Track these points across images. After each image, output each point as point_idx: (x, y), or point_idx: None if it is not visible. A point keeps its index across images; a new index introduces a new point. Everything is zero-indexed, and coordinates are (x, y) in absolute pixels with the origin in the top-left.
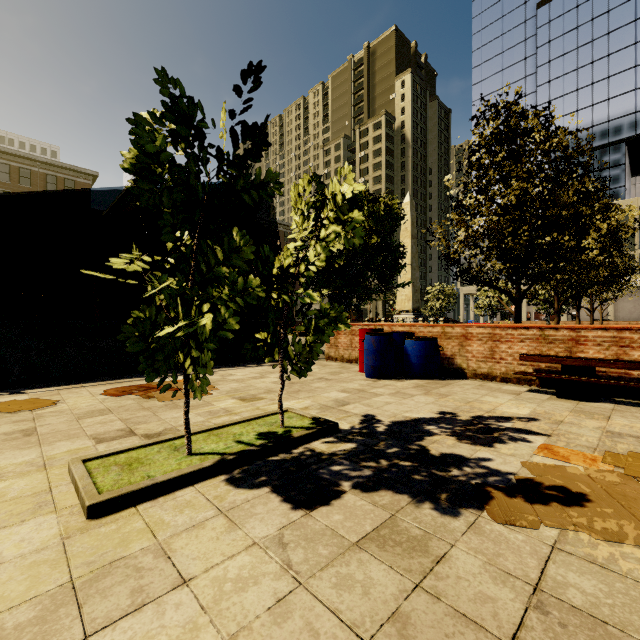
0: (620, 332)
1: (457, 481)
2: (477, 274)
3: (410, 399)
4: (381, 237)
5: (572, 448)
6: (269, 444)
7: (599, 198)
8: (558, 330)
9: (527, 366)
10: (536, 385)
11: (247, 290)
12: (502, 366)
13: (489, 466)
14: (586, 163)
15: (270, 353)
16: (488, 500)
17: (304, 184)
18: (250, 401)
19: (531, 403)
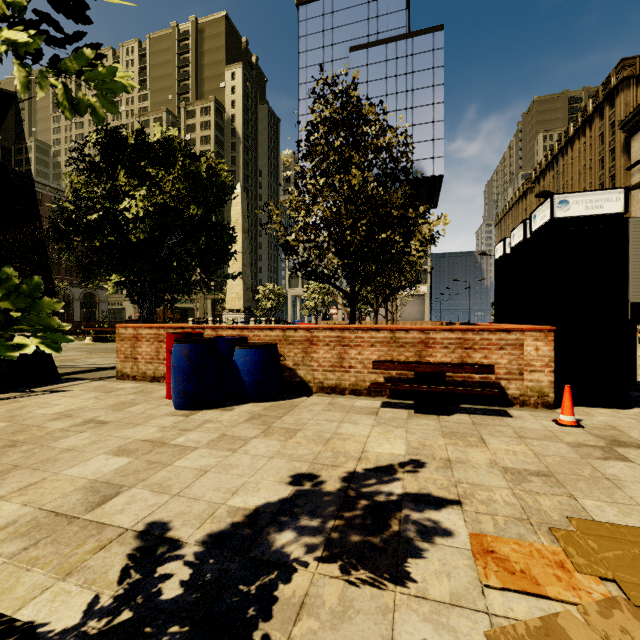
0: (464, 333)
1: None
2: (316, 268)
3: (242, 451)
4: (204, 211)
5: (508, 532)
6: None
7: None
8: (408, 332)
9: (378, 374)
10: (387, 396)
11: None
12: (352, 376)
13: None
14: (408, 170)
15: None
16: None
17: None
18: None
19: (398, 428)
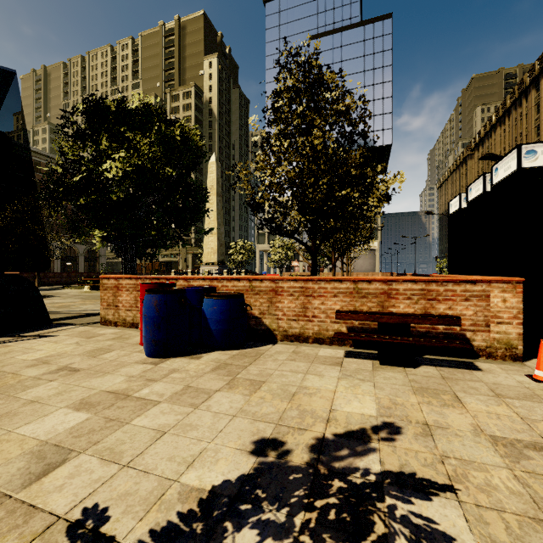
0: (428, 284)
1: None
2: (281, 224)
3: (204, 407)
4: (179, 172)
5: (528, 542)
6: None
7: None
8: (371, 283)
9: (341, 324)
10: (350, 345)
11: None
12: (315, 325)
13: None
14: (366, 133)
15: None
16: None
17: None
18: None
19: (364, 382)
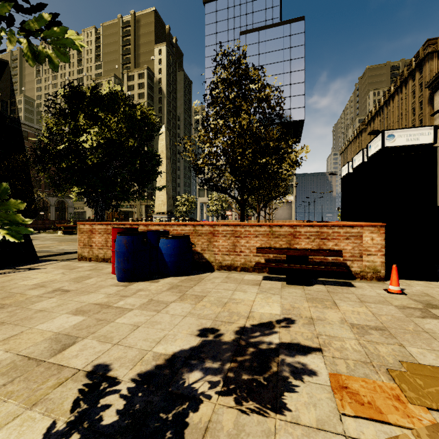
0: (321, 228)
1: None
2: (217, 183)
3: (164, 312)
4: (139, 143)
5: (357, 372)
6: None
7: None
8: (282, 227)
9: (260, 257)
10: (267, 272)
11: None
12: (242, 258)
13: None
14: (281, 115)
15: None
16: None
17: None
18: None
19: (275, 295)
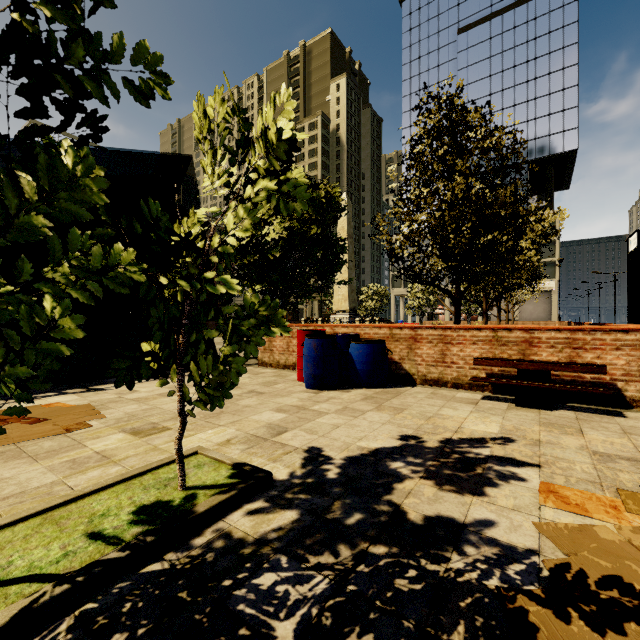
0: (573, 333)
1: (467, 585)
2: (420, 272)
3: (362, 418)
4: (321, 228)
5: (576, 486)
6: (148, 539)
7: (521, 206)
8: (511, 331)
9: (479, 370)
10: (489, 391)
11: (113, 270)
12: (453, 371)
13: (497, 538)
14: (520, 165)
15: (164, 372)
16: (535, 639)
17: (216, 103)
18: (146, 435)
19: (495, 415)
